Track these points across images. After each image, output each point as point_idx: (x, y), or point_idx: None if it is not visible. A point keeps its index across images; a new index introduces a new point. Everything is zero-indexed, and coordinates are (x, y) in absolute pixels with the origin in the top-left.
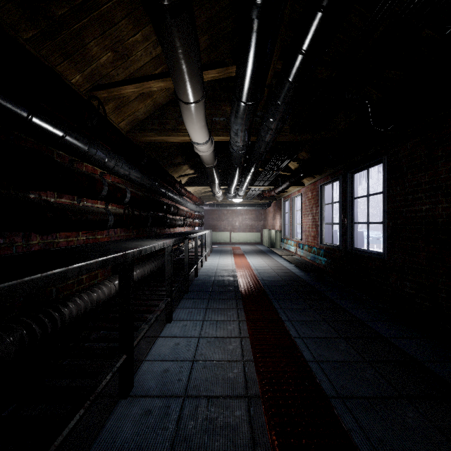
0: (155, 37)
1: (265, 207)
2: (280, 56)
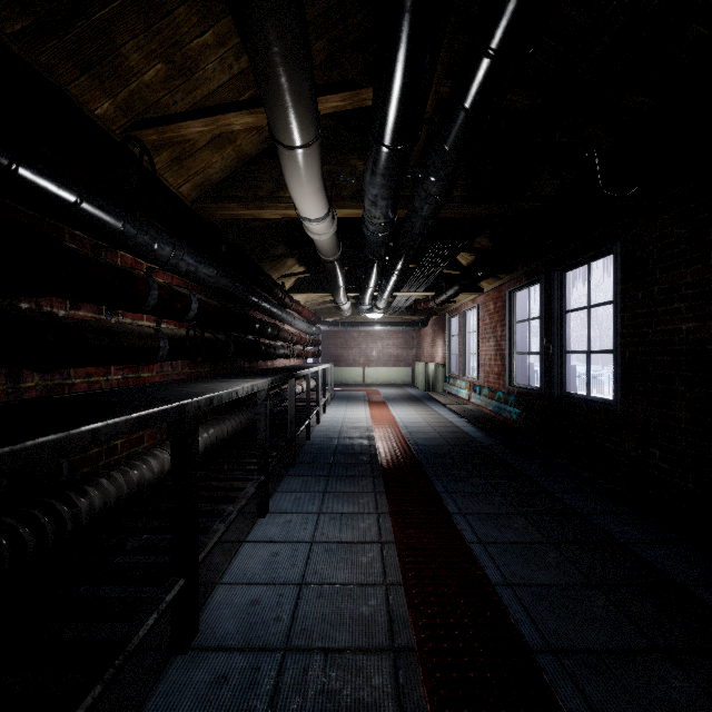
0: (237, 39)
1: (419, 327)
2: (447, 71)
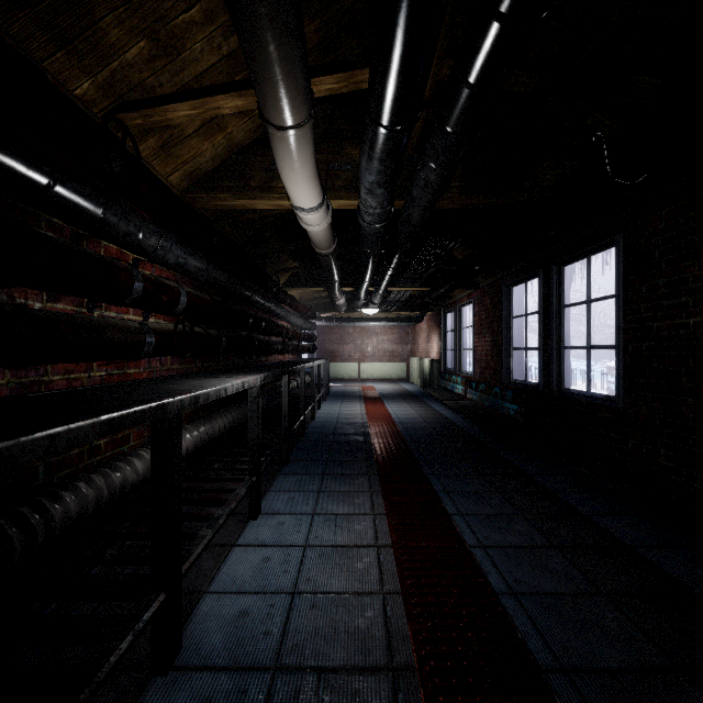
0: (226, 17)
1: (414, 322)
2: (447, 50)
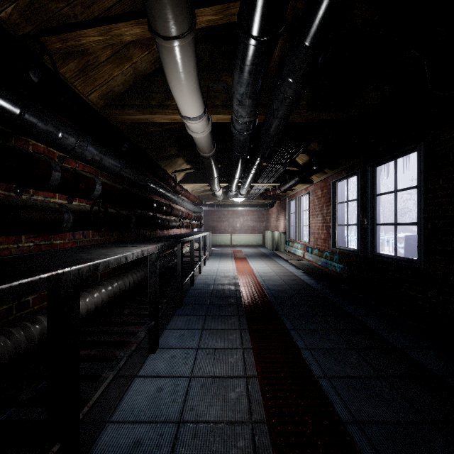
0: None
1: (268, 207)
2: None
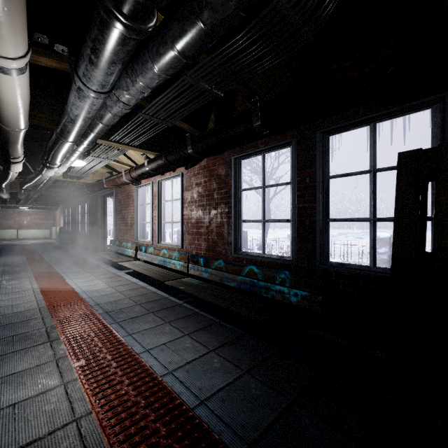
0: None
1: (53, 210)
2: None
